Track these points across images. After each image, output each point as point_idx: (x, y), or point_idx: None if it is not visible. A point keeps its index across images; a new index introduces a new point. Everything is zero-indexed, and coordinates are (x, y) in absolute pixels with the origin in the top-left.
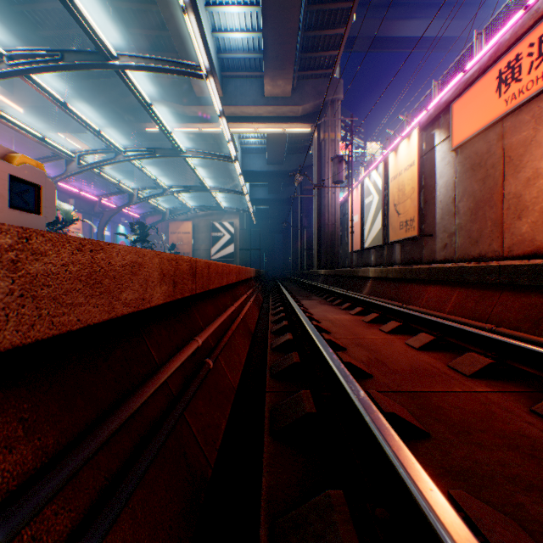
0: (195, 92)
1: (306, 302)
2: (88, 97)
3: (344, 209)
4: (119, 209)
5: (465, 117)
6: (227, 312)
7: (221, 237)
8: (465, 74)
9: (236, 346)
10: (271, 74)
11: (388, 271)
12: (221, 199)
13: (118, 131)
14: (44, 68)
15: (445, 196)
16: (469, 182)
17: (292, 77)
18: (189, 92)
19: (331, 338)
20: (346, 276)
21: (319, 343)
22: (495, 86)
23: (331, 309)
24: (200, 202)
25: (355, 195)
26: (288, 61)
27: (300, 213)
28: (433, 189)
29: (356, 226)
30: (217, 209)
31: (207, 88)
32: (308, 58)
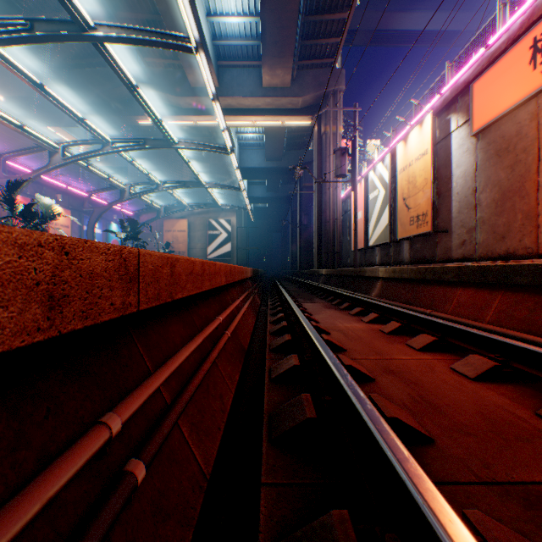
0: (189, 82)
1: (309, 305)
2: (77, 87)
3: (345, 206)
4: (110, 205)
5: (489, 96)
6: (205, 332)
7: (218, 236)
8: (487, 49)
9: (217, 383)
10: (270, 62)
11: (402, 271)
12: (217, 196)
13: (109, 123)
14: (11, 39)
15: (464, 187)
16: (494, 170)
17: (291, 66)
18: (183, 83)
19: (352, 362)
20: (351, 276)
21: (348, 388)
22: (528, 56)
23: (339, 314)
24: (196, 199)
25: (359, 190)
26: (288, 48)
27: (300, 211)
28: (449, 180)
29: (360, 223)
30: (214, 207)
31: (202, 78)
32: (308, 46)
